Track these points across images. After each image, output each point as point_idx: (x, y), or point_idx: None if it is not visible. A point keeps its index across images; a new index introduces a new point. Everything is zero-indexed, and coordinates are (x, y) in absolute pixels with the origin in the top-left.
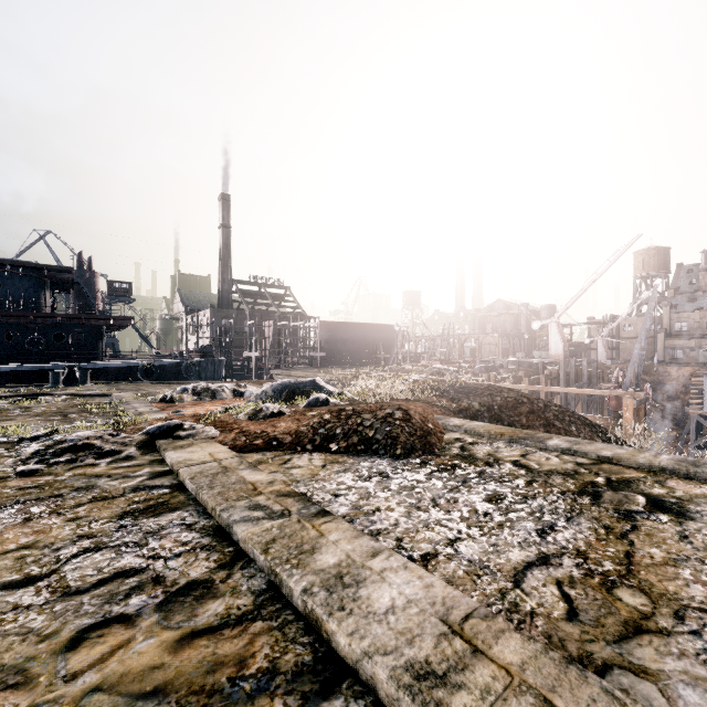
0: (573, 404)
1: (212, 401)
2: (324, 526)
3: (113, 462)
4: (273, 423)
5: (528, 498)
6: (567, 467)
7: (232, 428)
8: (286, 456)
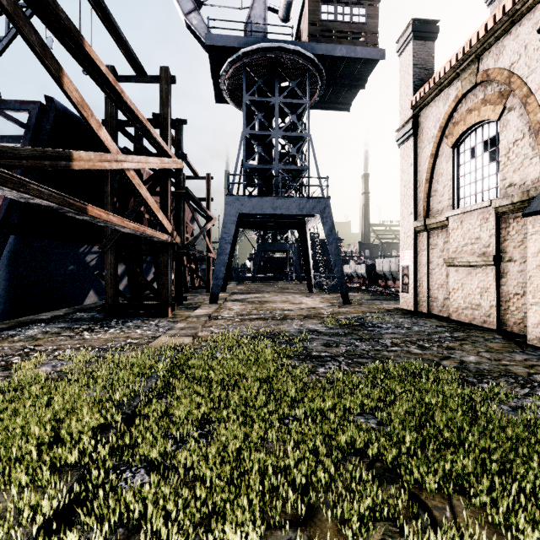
0: None
1: None
2: None
3: None
4: None
5: None
6: None
7: None
8: None
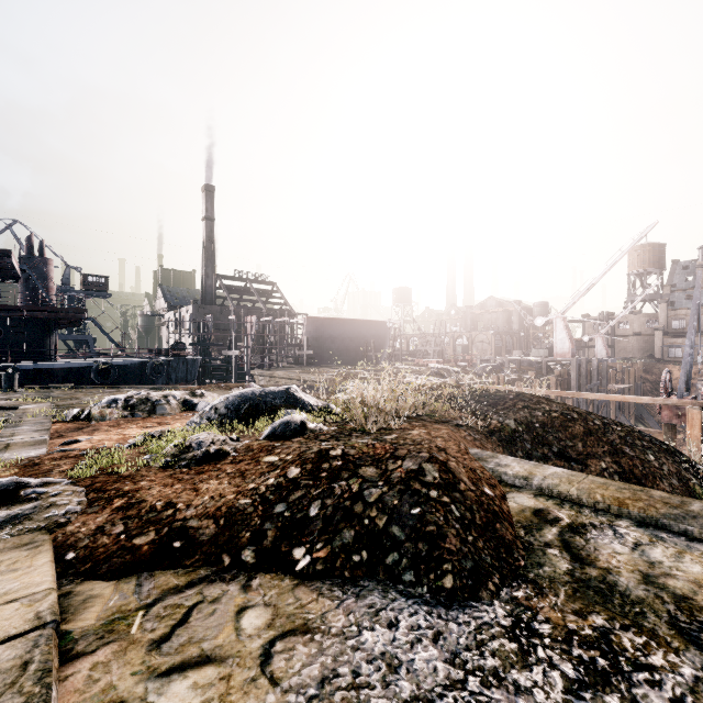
0: (585, 408)
1: (147, 418)
2: None
3: None
4: (197, 481)
5: None
6: None
7: (116, 492)
8: (186, 596)
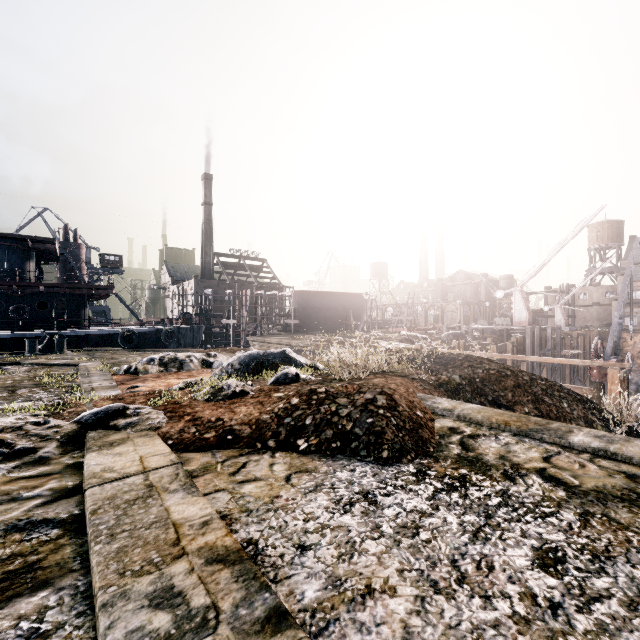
0: (539, 370)
1: (178, 373)
2: None
3: (16, 468)
4: (232, 407)
5: (602, 560)
6: (618, 484)
7: (183, 413)
8: (241, 459)
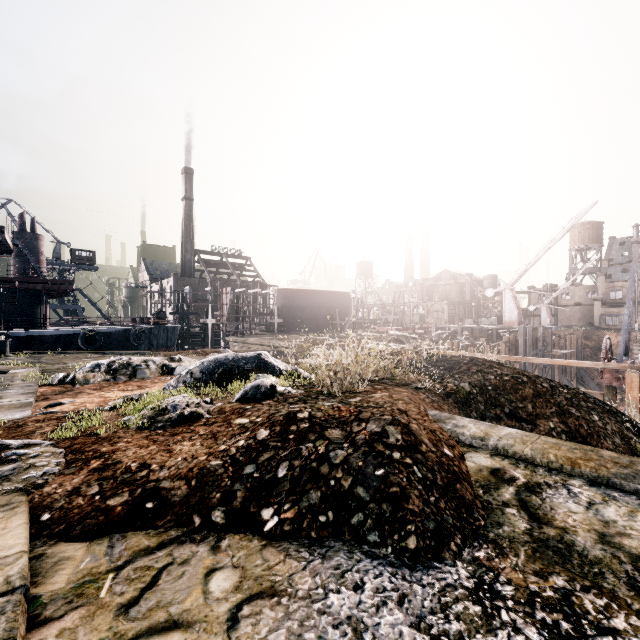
0: (531, 371)
1: (128, 382)
2: None
3: None
4: (171, 442)
5: None
6: None
7: (94, 453)
8: (156, 558)
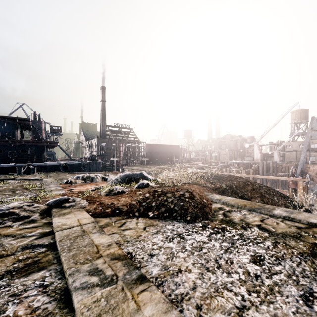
0: (266, 183)
1: (91, 183)
2: (141, 296)
3: (22, 224)
4: (118, 198)
5: (280, 260)
6: (292, 231)
7: (95, 201)
8: (123, 220)
